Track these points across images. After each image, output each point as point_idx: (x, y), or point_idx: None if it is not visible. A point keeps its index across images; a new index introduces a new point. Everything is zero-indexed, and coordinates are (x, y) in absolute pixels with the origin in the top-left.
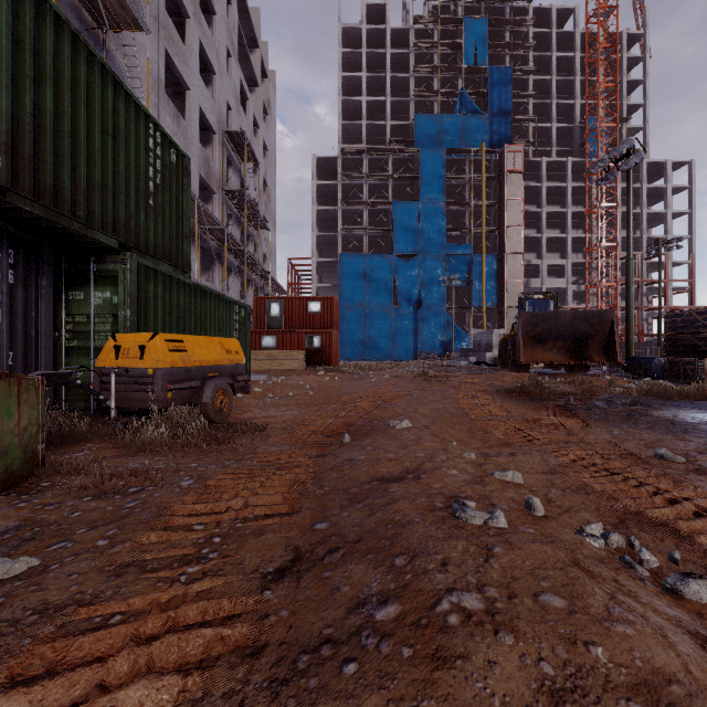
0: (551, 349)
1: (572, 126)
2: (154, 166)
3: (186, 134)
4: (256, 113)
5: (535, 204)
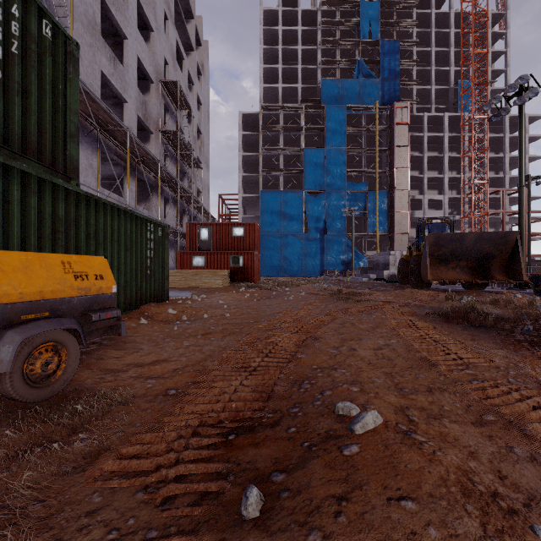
0: (455, 268)
1: (448, 88)
2: (6, 27)
3: (123, 77)
4: (191, 72)
5: (418, 151)
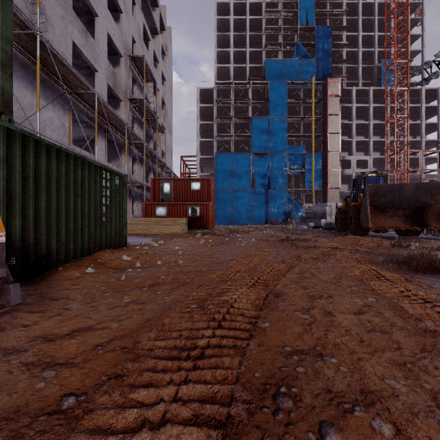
0: (392, 216)
1: (372, 66)
2: None
3: (94, 49)
4: (156, 51)
5: (347, 119)
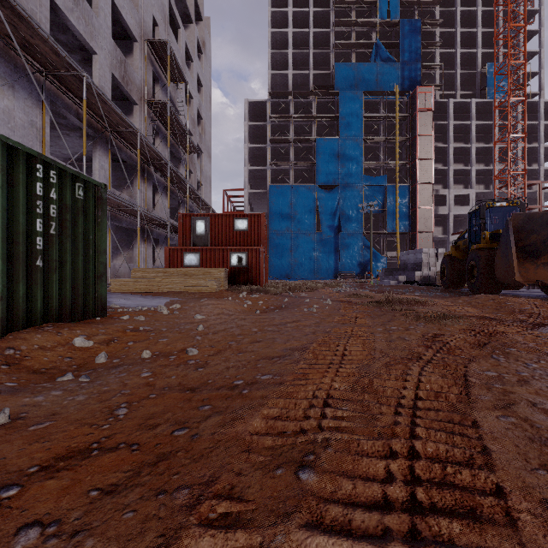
0: (547, 265)
1: (474, 72)
2: None
3: (89, 19)
4: (189, 45)
5: (441, 142)
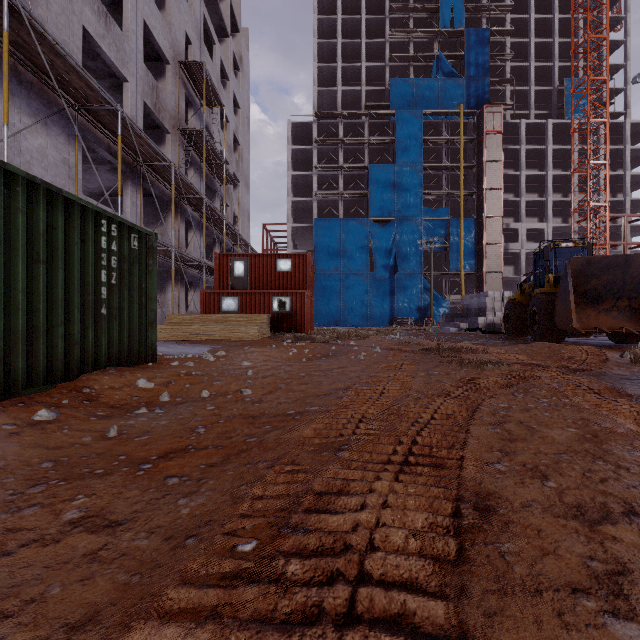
0: (609, 311)
1: (551, 89)
2: None
3: (120, 44)
4: (225, 62)
5: (512, 168)
